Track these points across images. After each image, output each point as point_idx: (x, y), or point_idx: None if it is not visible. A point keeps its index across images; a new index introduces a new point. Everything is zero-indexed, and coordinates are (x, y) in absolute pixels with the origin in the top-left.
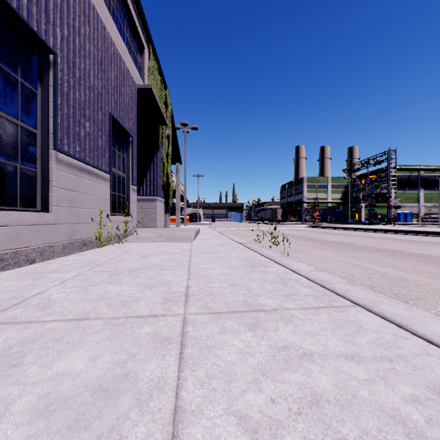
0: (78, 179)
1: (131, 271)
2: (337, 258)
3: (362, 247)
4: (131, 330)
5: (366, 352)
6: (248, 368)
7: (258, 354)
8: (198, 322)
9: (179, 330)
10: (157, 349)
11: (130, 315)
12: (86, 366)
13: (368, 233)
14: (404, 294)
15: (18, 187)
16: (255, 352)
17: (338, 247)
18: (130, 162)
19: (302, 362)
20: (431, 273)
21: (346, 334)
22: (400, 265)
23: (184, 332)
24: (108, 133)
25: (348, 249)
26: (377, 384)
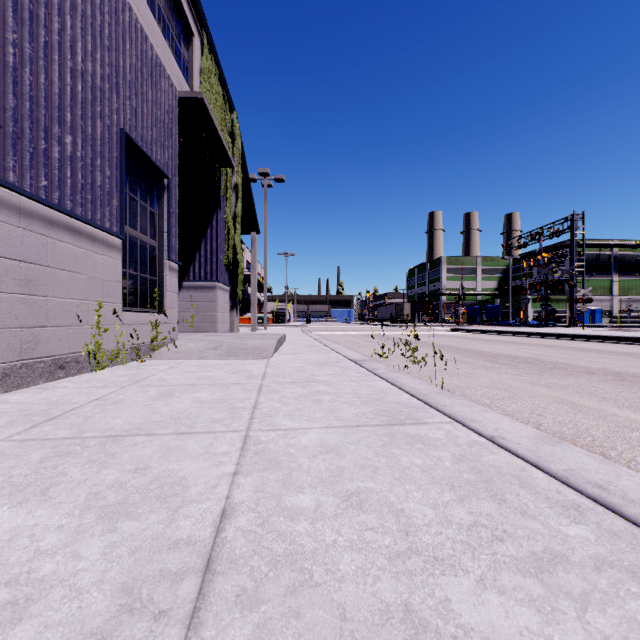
0: (45, 240)
1: (110, 439)
2: (531, 388)
3: (559, 366)
4: None
5: None
6: None
7: None
8: None
9: None
10: None
11: None
12: None
13: (549, 340)
14: None
15: None
16: None
17: (519, 366)
18: (166, 221)
19: None
20: None
21: None
22: None
23: None
24: (117, 164)
25: (539, 371)
26: None
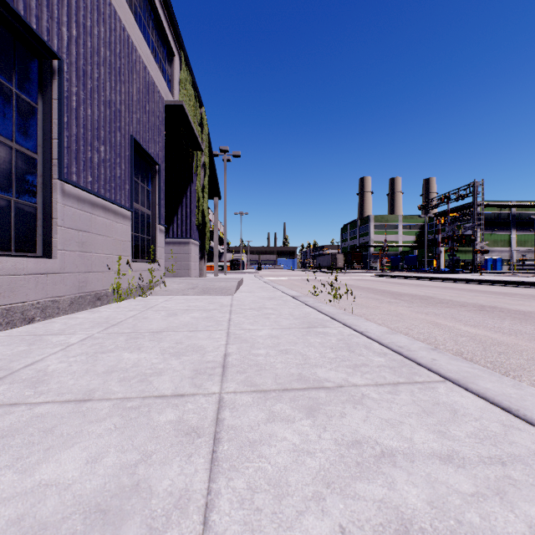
0: (90, 216)
1: (155, 333)
2: (414, 315)
3: (444, 302)
4: (148, 416)
5: (468, 450)
6: (306, 476)
7: (319, 453)
8: (238, 404)
9: (213, 416)
10: (181, 445)
11: (149, 395)
12: (81, 471)
13: (449, 284)
14: (502, 363)
15: (12, 226)
16: (315, 450)
17: (414, 302)
18: (157, 196)
19: (381, 466)
20: (533, 335)
21: (437, 423)
22: (493, 325)
23: (219, 419)
24: (128, 160)
25: (427, 304)
26: (489, 502)
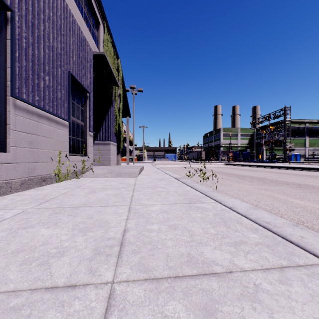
0: (37, 124)
1: (74, 208)
2: (257, 191)
3: (273, 181)
4: None
5: None
6: None
7: None
8: (128, 302)
9: None
10: None
11: (40, 286)
12: None
13: (271, 169)
14: None
15: None
16: None
17: (254, 181)
18: (88, 113)
19: None
20: None
21: None
22: (313, 198)
23: None
24: (67, 88)
25: (263, 183)
26: None
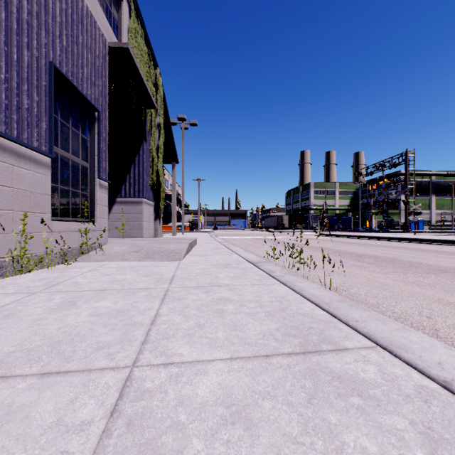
0: None
1: None
2: (404, 287)
3: (415, 265)
4: None
5: None
6: None
7: None
8: None
9: None
10: None
11: None
12: None
13: (393, 243)
14: None
15: None
16: None
17: (383, 265)
18: (96, 147)
19: None
20: None
21: None
22: None
23: None
24: (46, 92)
25: (401, 269)
26: None
